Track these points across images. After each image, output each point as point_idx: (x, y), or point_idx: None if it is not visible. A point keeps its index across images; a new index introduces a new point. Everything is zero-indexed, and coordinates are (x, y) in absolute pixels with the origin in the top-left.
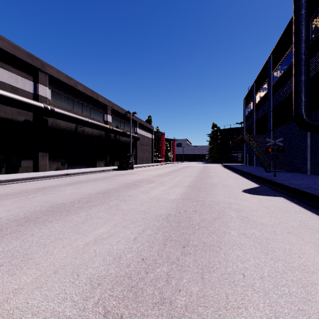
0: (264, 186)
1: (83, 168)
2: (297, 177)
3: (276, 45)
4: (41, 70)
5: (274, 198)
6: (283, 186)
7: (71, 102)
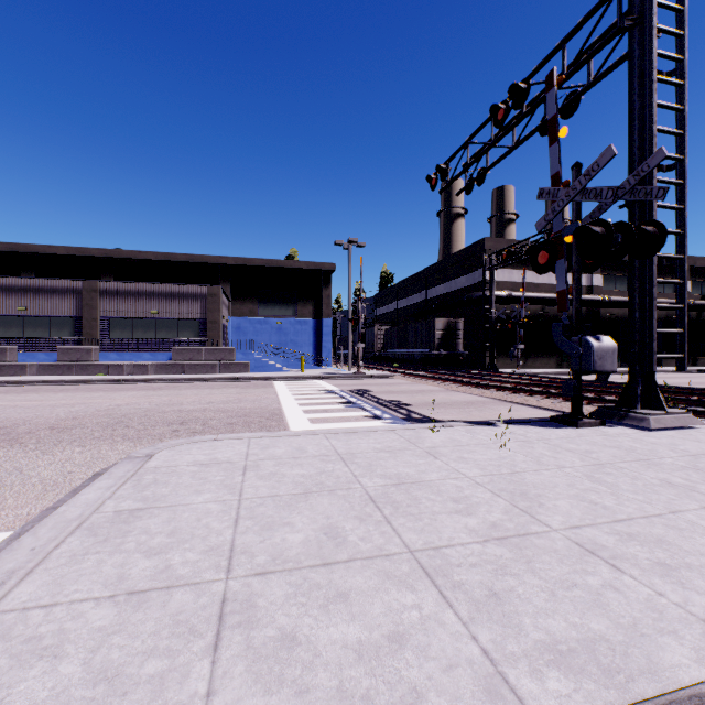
0: None
1: None
2: None
3: None
4: None
5: None
6: None
7: (623, 282)
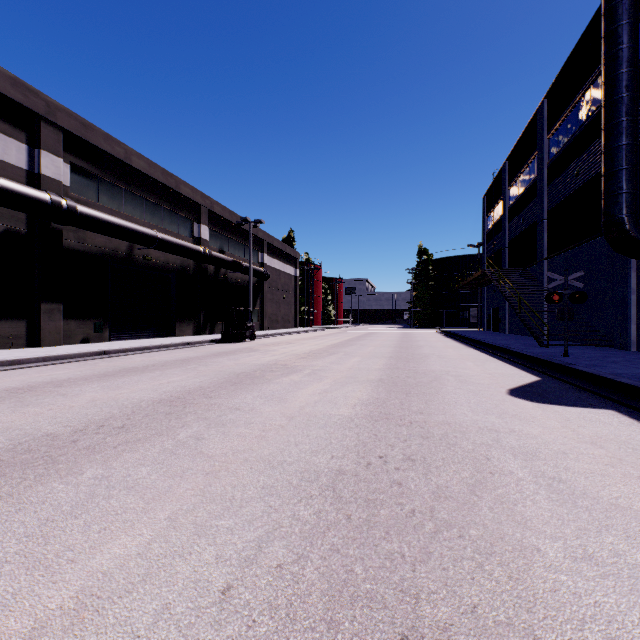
0: (552, 379)
1: (146, 338)
2: (616, 357)
3: (556, 79)
4: (45, 119)
5: (596, 412)
6: (602, 380)
7: (117, 195)
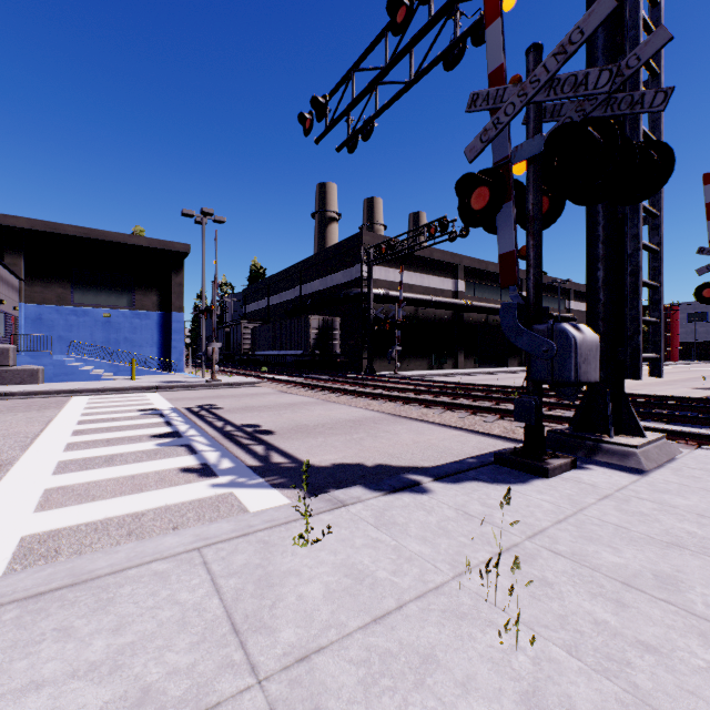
0: None
1: (492, 367)
2: None
3: None
4: (459, 265)
5: None
6: None
7: (481, 289)
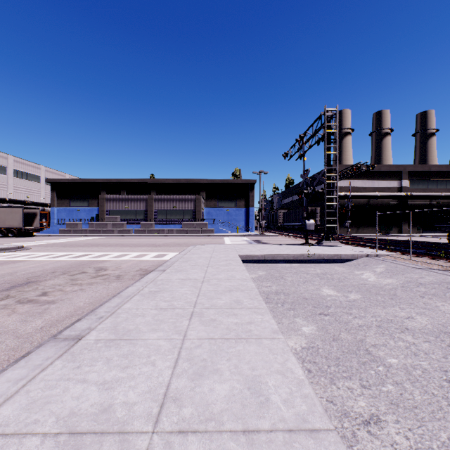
0: None
1: (437, 233)
2: None
3: None
4: (402, 171)
5: None
6: None
7: (424, 183)
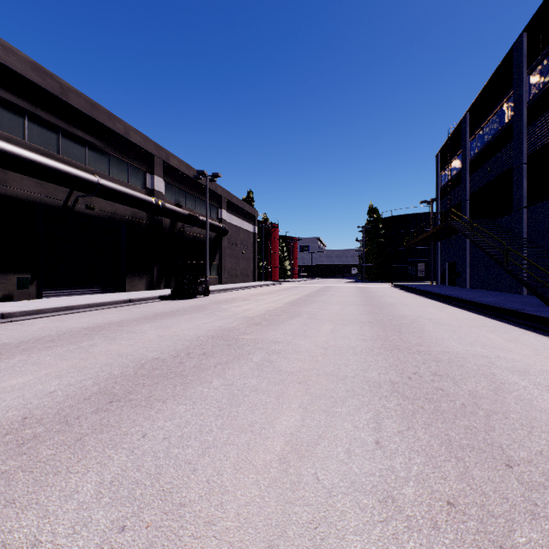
0: None
1: (89, 293)
2: None
3: (543, 4)
4: None
5: None
6: None
7: (51, 135)
